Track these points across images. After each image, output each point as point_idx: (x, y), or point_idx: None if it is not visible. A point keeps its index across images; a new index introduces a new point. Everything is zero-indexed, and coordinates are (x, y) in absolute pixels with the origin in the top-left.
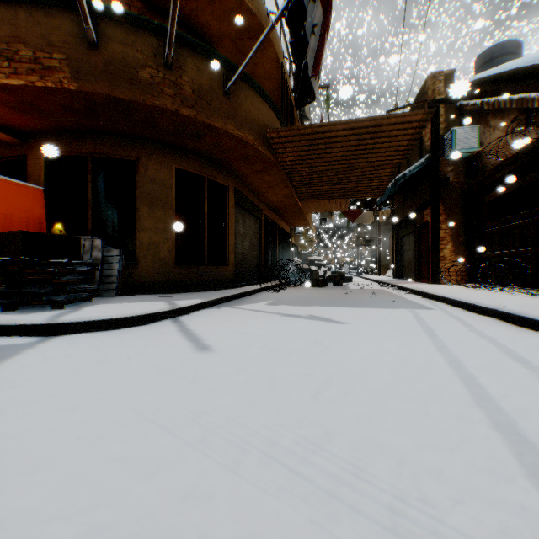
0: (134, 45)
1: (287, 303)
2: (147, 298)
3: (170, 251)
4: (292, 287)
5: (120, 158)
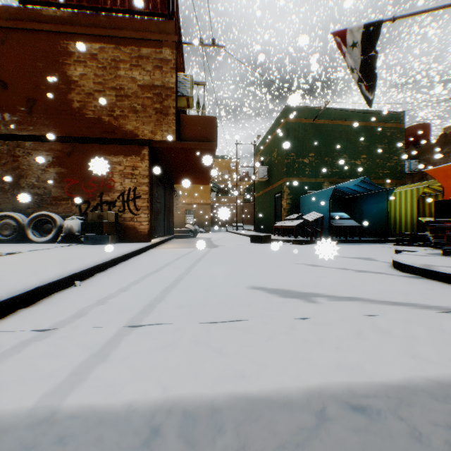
0: None
1: None
2: None
3: None
4: None
5: None
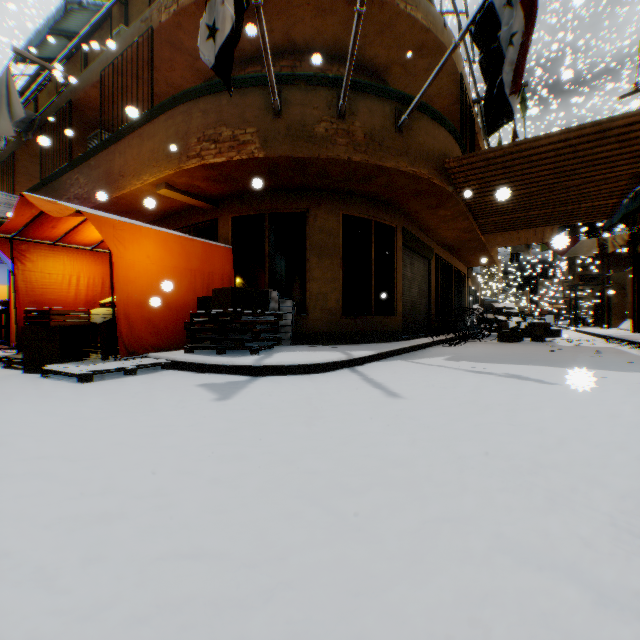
0: (310, 103)
1: (470, 359)
2: (320, 348)
3: (337, 301)
4: (472, 342)
5: (291, 212)
